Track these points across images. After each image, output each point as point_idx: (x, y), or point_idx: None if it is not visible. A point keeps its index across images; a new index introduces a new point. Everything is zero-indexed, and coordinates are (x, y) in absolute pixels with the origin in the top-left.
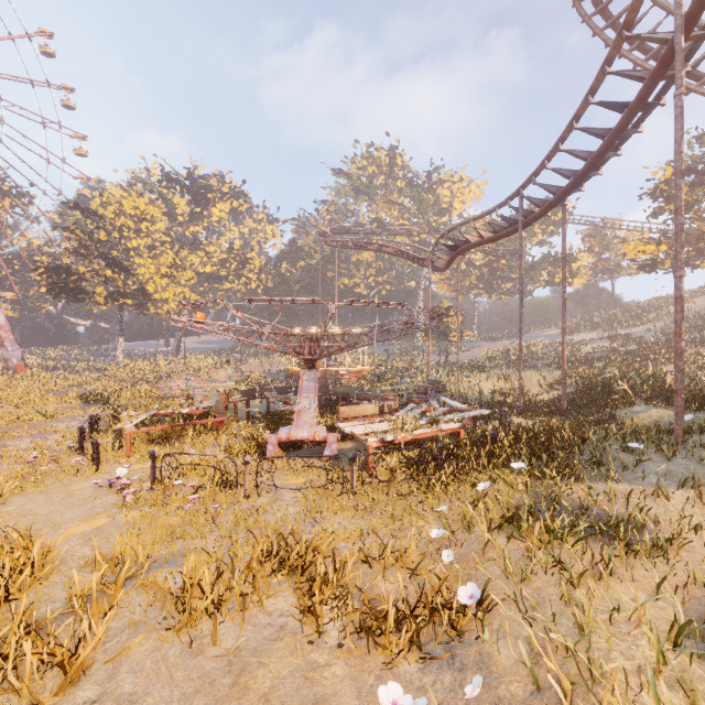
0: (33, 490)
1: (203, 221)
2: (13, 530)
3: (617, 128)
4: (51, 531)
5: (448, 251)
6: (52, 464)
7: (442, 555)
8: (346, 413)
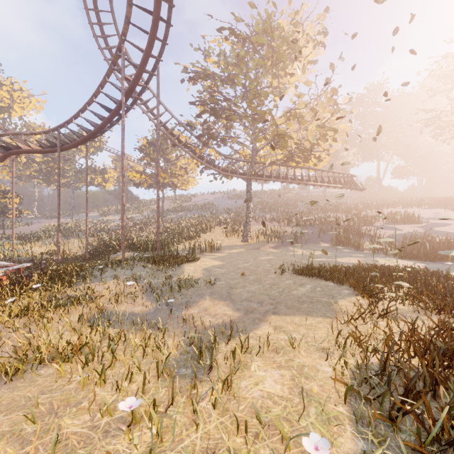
0: None
1: None
2: None
3: (107, 119)
4: None
5: (2, 149)
6: None
7: None
8: None
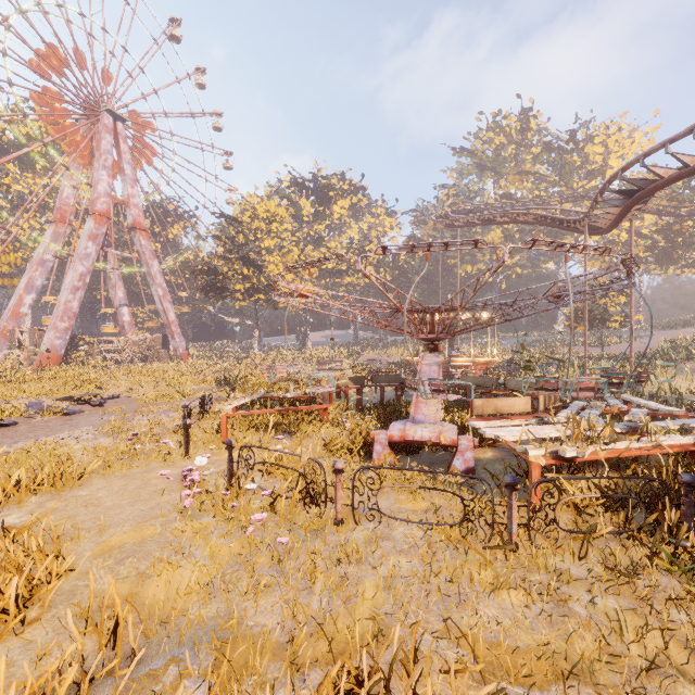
0: (119, 472)
1: (325, 219)
2: (57, 526)
3: None
4: (96, 534)
5: (620, 200)
6: (154, 442)
7: None
8: (483, 408)
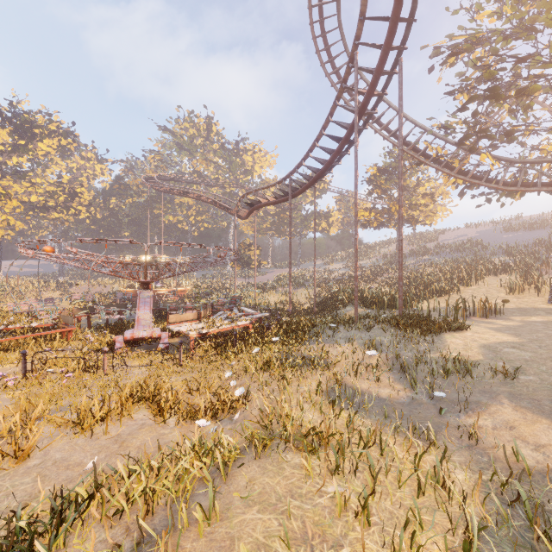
0: None
1: (28, 154)
2: None
3: (336, 151)
4: None
5: (248, 207)
6: None
7: (230, 383)
8: (174, 319)
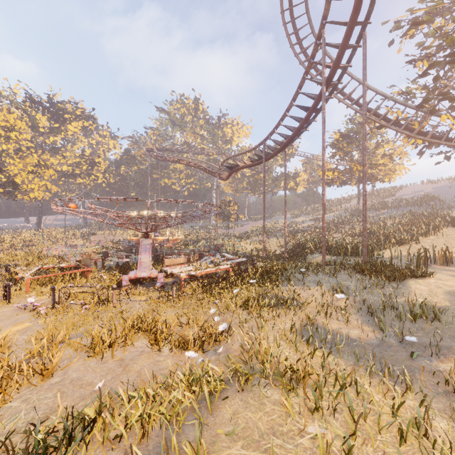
0: None
1: (61, 134)
2: None
3: (305, 119)
4: None
5: (228, 170)
6: None
7: (215, 319)
8: (168, 262)
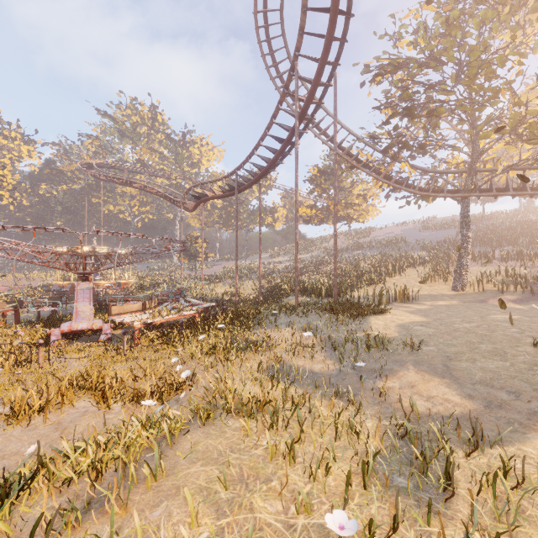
0: None
1: None
2: None
3: (280, 151)
4: None
5: (195, 199)
6: None
7: (177, 368)
8: (117, 310)
